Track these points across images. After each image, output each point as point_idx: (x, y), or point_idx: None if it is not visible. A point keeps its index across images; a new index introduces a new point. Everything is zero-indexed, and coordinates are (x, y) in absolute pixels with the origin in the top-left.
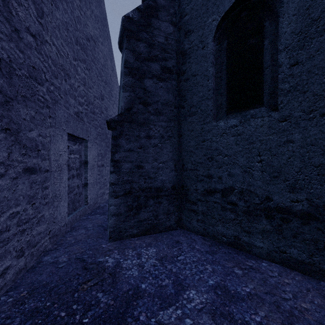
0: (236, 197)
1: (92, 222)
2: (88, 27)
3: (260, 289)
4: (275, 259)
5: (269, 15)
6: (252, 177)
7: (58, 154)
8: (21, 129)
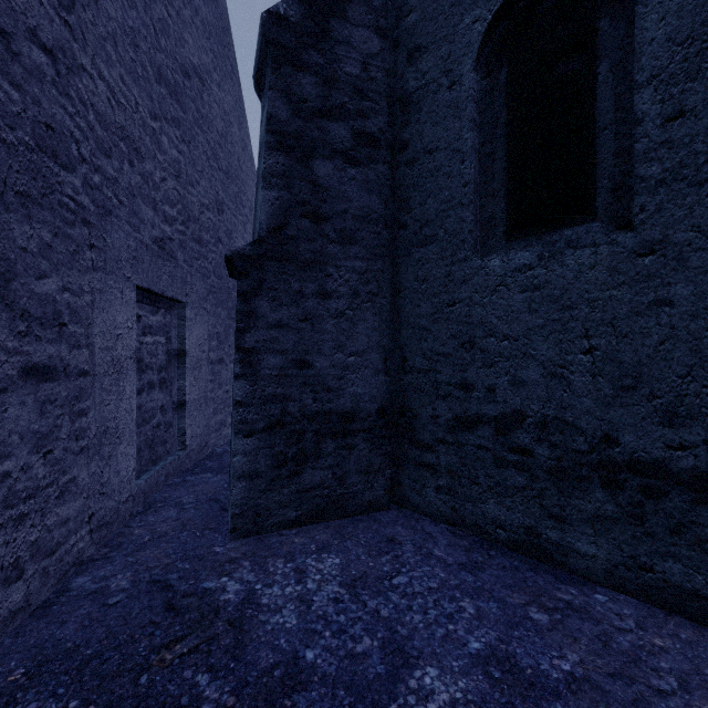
0: (530, 435)
1: (195, 491)
2: (186, 46)
3: (597, 664)
4: (626, 586)
5: (610, 3)
6: (568, 388)
7: (113, 333)
8: (16, 274)
